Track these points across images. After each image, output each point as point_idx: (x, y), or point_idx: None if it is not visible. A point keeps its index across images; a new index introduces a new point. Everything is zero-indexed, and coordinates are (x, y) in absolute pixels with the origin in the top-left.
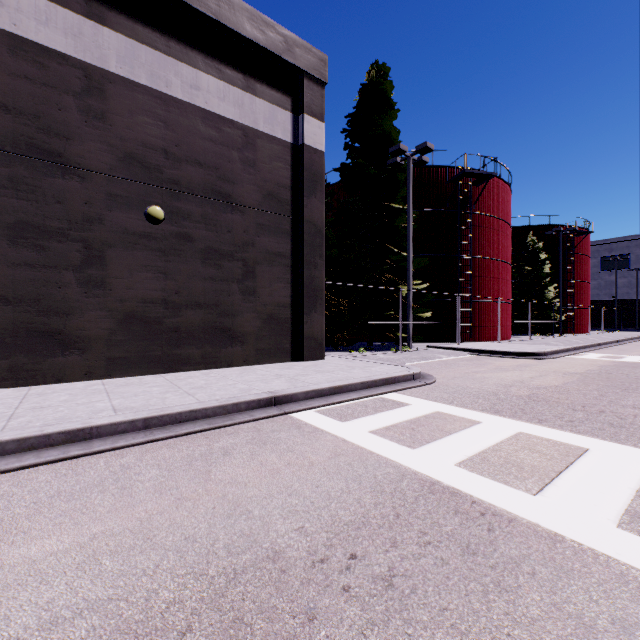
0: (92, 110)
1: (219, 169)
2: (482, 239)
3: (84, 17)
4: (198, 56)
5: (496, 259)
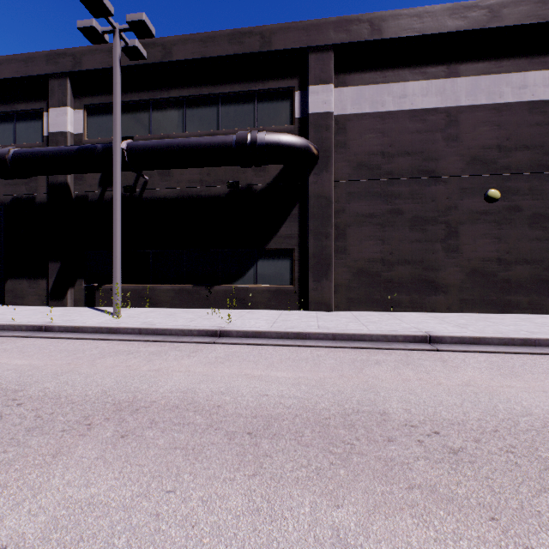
0: (450, 136)
1: (544, 146)
2: None
3: (445, 79)
4: (525, 61)
5: None
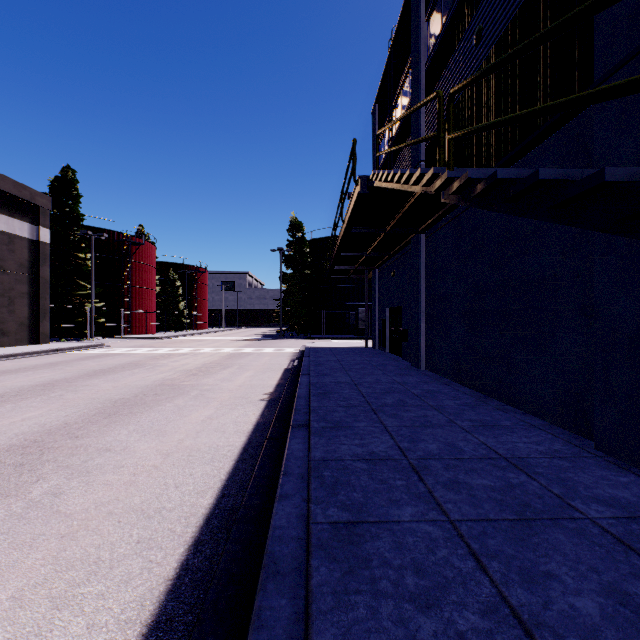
0: None
1: None
2: (138, 276)
3: None
4: None
5: (146, 288)
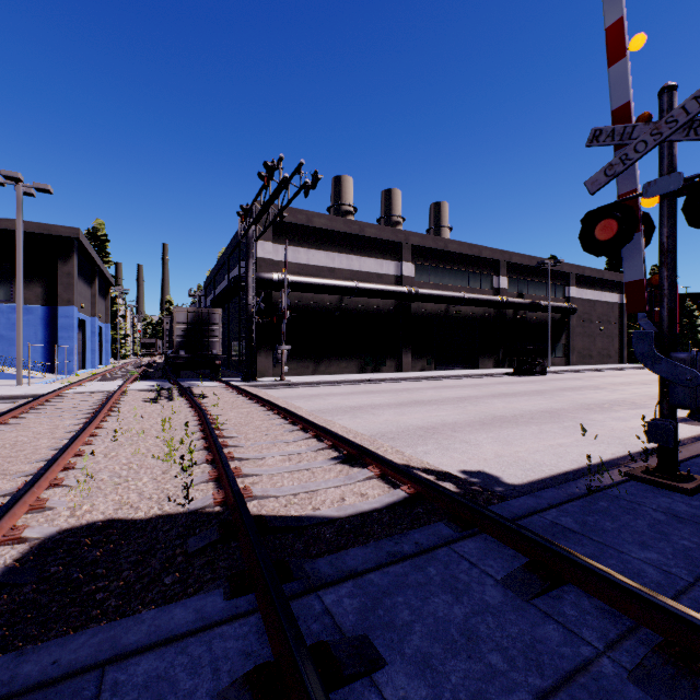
0: (594, 309)
1: (608, 315)
2: None
3: (593, 290)
4: (605, 289)
5: None
